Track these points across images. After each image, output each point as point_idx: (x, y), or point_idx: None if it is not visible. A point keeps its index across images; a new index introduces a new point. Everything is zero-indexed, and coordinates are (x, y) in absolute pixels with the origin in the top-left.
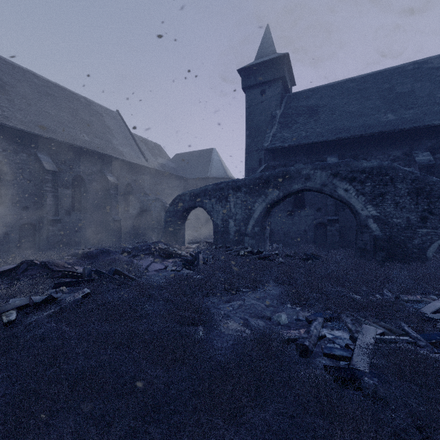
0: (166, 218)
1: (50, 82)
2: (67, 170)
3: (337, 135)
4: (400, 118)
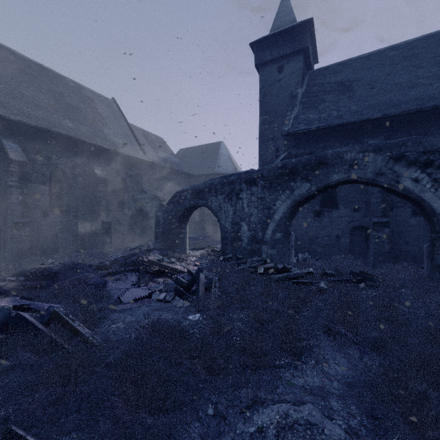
0: (164, 220)
1: (31, 61)
2: (43, 162)
3: (382, 111)
4: None
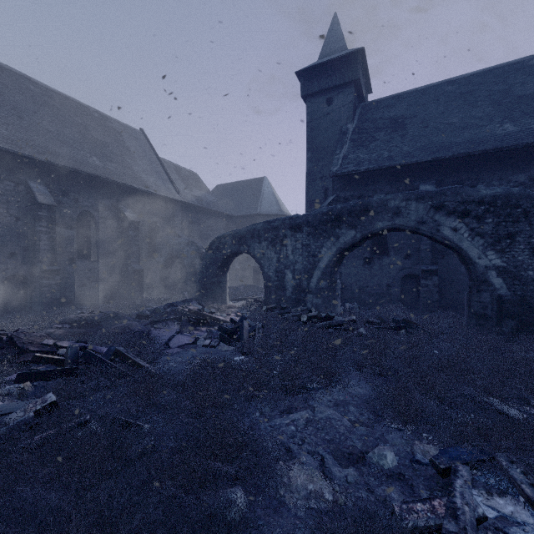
0: (202, 267)
1: (52, 90)
2: (70, 205)
3: (433, 154)
4: (524, 129)
